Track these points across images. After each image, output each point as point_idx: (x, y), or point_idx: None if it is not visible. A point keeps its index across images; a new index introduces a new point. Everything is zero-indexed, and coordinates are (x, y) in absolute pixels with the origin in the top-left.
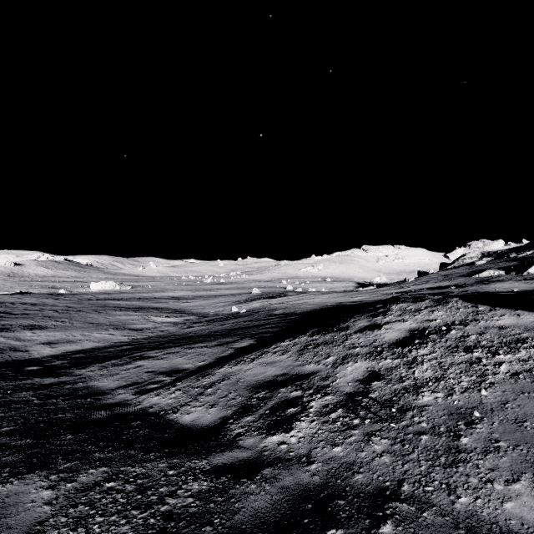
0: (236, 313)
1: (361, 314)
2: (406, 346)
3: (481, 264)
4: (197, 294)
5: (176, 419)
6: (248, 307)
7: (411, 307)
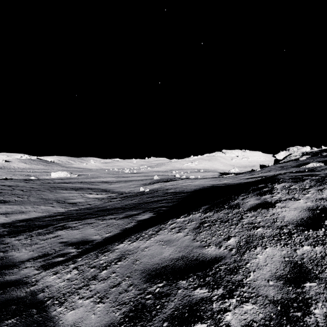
0: (142, 191)
1: (247, 193)
2: (318, 228)
3: (303, 159)
4: (118, 180)
5: (57, 317)
6: (150, 188)
7: (295, 186)
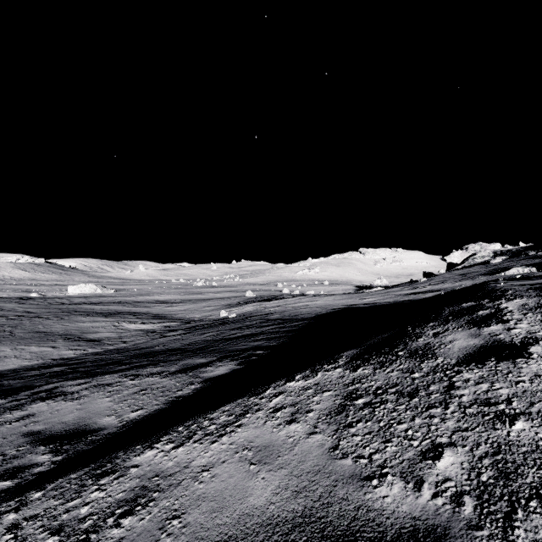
0: (224, 318)
1: (442, 321)
2: None
3: (496, 262)
4: (185, 298)
5: None
6: (239, 311)
7: None
